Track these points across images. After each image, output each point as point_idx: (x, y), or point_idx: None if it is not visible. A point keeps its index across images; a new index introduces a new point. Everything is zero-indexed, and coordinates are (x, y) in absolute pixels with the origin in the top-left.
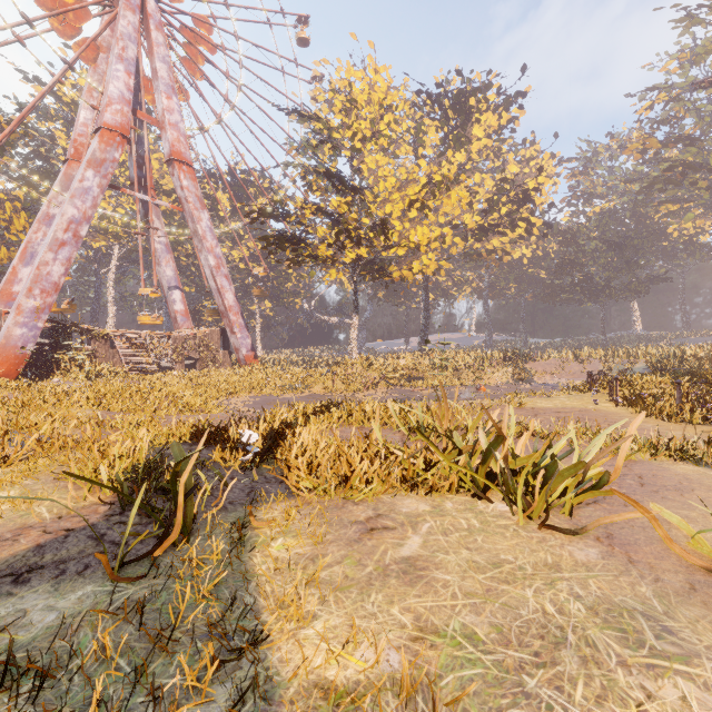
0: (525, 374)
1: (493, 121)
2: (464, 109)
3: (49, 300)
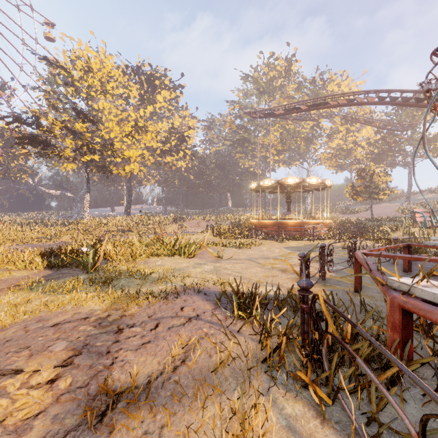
0: (183, 227)
1: (168, 96)
2: (153, 84)
3: None
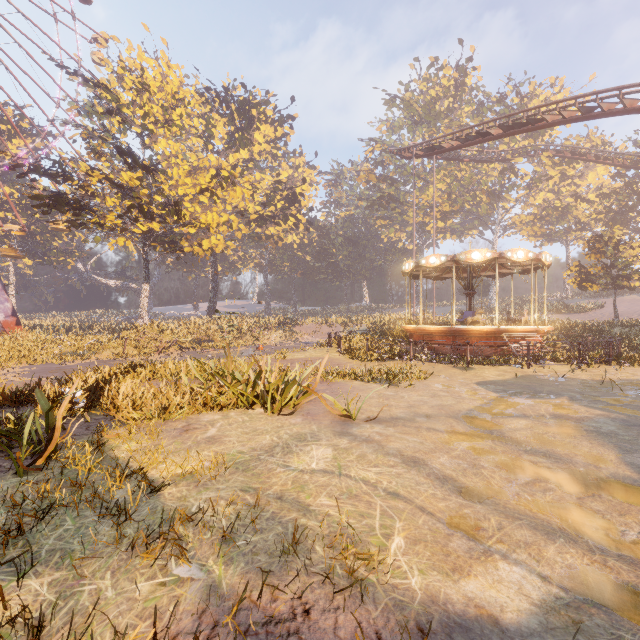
0: (293, 335)
1: (270, 133)
2: (248, 116)
3: None
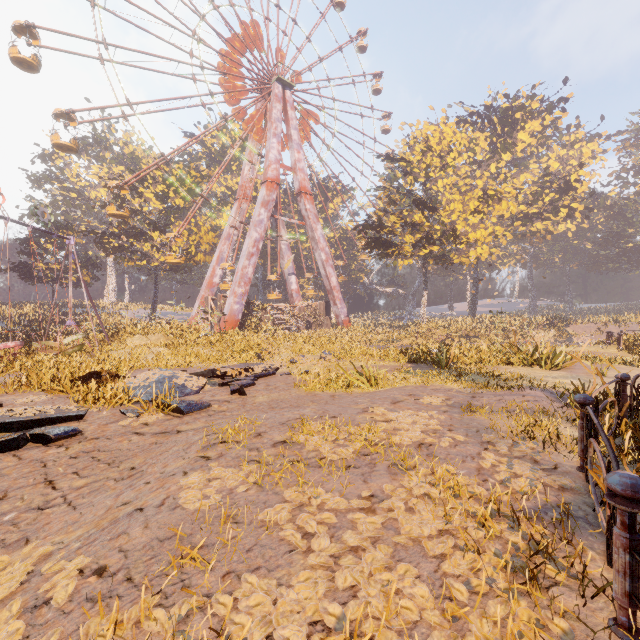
0: (565, 335)
1: (536, 127)
2: (510, 121)
3: (247, 288)
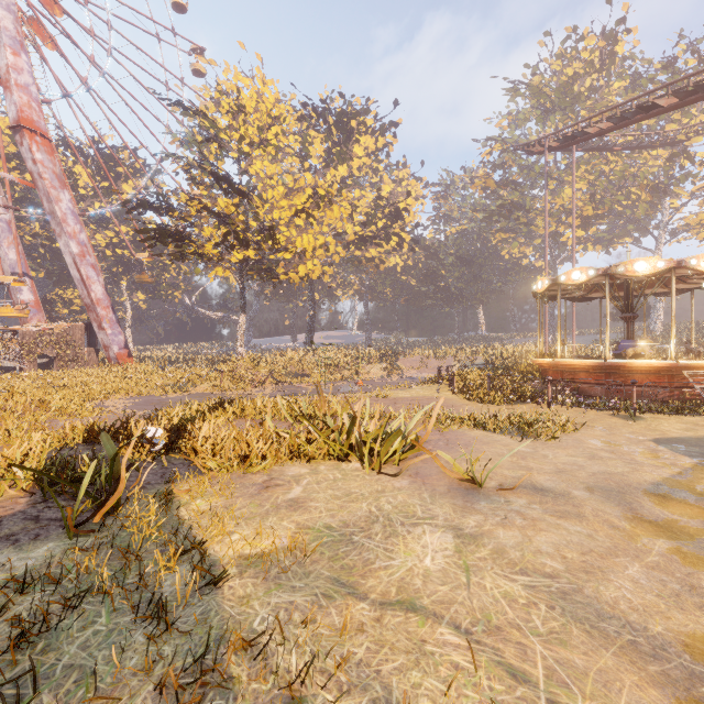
0: (396, 369)
1: (371, 144)
2: (346, 128)
3: None
